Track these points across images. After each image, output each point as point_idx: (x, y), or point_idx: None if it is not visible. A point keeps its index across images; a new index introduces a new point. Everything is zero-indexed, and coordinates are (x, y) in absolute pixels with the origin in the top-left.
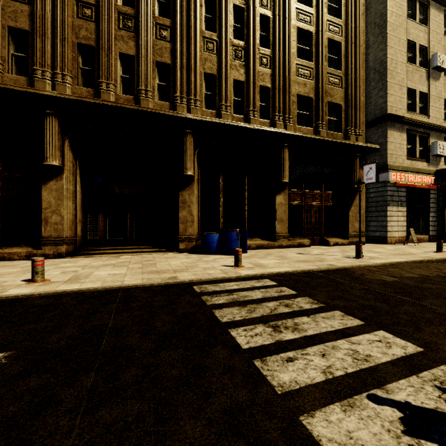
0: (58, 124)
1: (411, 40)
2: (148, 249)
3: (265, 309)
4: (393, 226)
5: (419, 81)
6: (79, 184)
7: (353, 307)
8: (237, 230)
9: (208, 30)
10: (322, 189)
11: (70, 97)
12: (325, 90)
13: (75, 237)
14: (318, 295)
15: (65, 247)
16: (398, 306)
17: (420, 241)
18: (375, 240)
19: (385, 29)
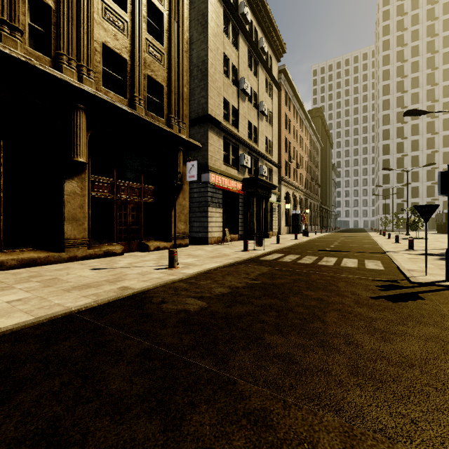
0: None
1: (227, 55)
2: None
3: None
4: (213, 227)
5: (232, 96)
6: None
7: None
8: None
9: None
10: (141, 182)
11: None
12: (144, 59)
13: None
14: None
15: None
16: (183, 421)
17: (233, 240)
18: (199, 241)
19: (206, 30)
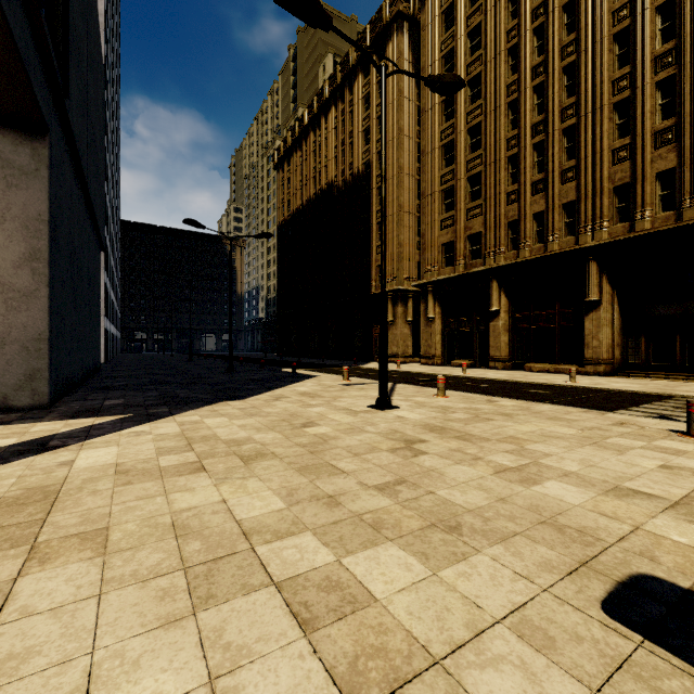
0: (596, 265)
1: None
2: None
3: None
4: None
5: None
6: (617, 311)
7: None
8: None
9: None
10: None
11: (605, 241)
12: None
13: (612, 359)
14: None
15: (602, 367)
16: None
17: None
18: None
19: None
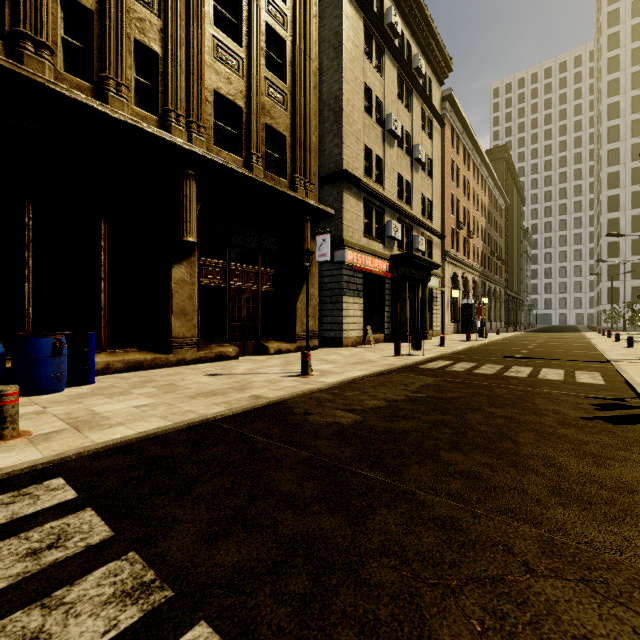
0: None
1: (368, 85)
2: None
3: None
4: (350, 323)
5: (376, 141)
6: None
7: (261, 570)
8: (56, 333)
9: None
10: (258, 264)
11: None
12: (263, 105)
13: None
14: (178, 525)
15: None
16: (367, 519)
17: (377, 342)
18: (330, 342)
19: (340, 54)
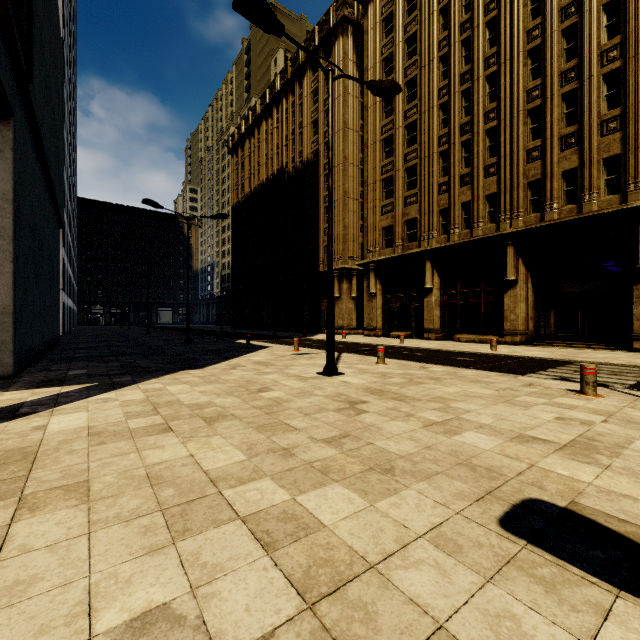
0: (514, 249)
1: None
2: (598, 346)
3: None
4: None
5: None
6: (531, 289)
7: None
8: None
9: None
10: None
11: (520, 229)
12: None
13: (527, 331)
14: None
15: (518, 337)
16: None
17: None
18: None
19: None
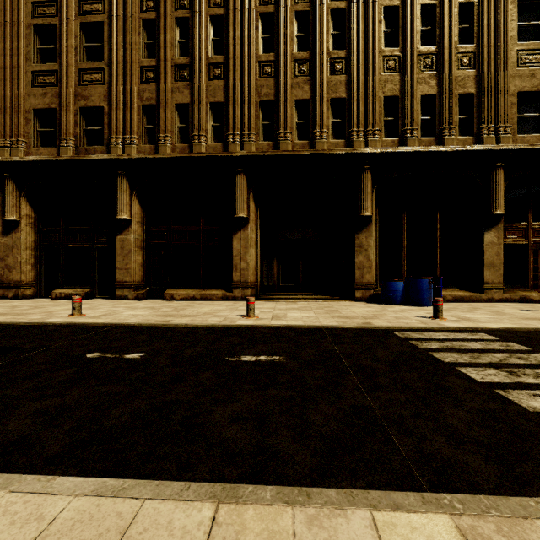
0: (245, 179)
1: None
2: (320, 296)
3: (491, 358)
4: None
5: None
6: (259, 232)
7: None
8: (429, 277)
9: (387, 46)
10: None
11: (256, 153)
12: None
13: (256, 282)
14: None
15: (250, 290)
16: None
17: None
18: None
19: None
